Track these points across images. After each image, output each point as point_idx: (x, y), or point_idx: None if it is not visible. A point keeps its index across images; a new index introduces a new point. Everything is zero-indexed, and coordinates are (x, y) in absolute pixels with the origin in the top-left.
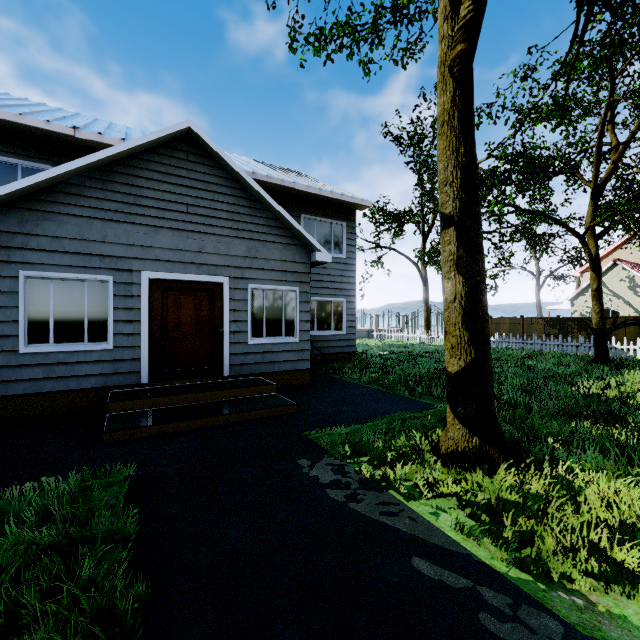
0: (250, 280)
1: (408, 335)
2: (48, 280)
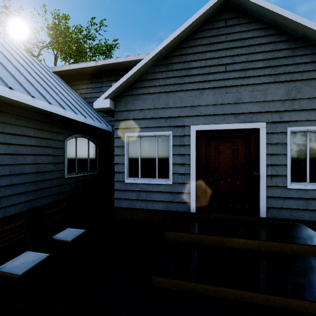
0: (289, 123)
1: None
2: (138, 138)
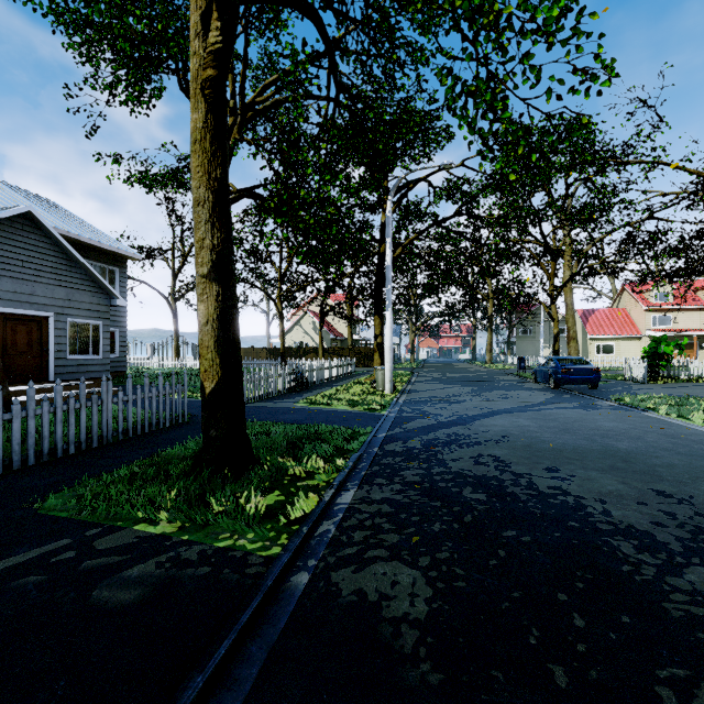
0: (68, 315)
1: (160, 362)
2: None
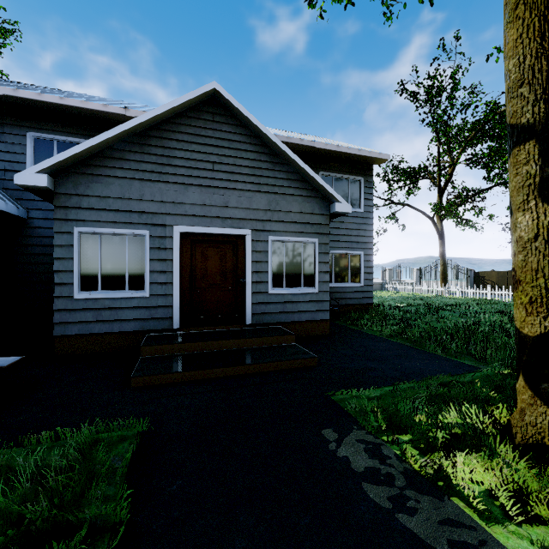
0: (271, 232)
1: (423, 288)
2: (97, 235)
